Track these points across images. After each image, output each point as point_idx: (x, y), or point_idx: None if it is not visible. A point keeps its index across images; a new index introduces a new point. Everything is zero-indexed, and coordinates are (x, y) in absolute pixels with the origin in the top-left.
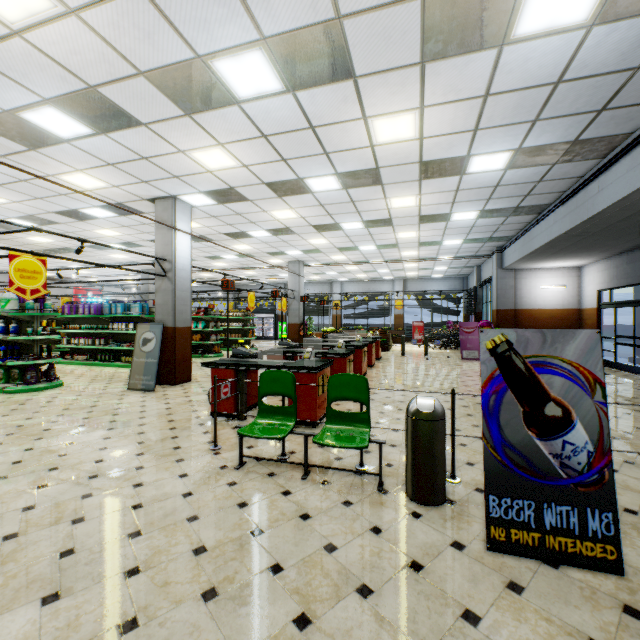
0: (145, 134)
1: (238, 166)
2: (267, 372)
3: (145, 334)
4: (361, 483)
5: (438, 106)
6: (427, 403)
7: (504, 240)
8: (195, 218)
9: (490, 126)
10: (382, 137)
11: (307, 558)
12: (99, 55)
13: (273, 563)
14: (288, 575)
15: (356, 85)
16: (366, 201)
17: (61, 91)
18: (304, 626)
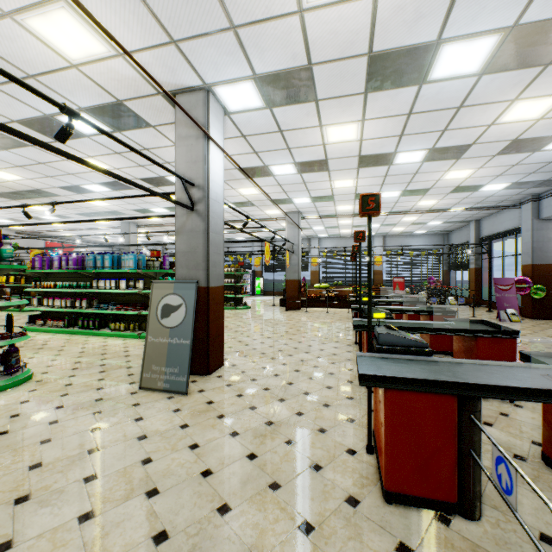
0: None
1: None
2: None
3: (166, 298)
4: None
5: None
6: None
7: None
8: None
9: None
10: None
11: None
12: None
13: None
14: None
15: None
16: (479, 106)
17: None
18: None
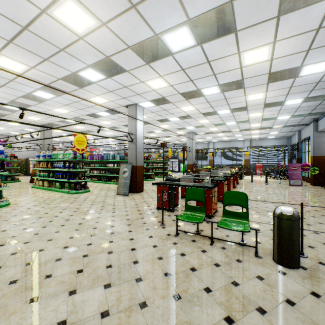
0: (127, 75)
1: (168, 86)
2: (189, 188)
3: (124, 169)
4: (244, 251)
5: (285, 39)
6: (288, 209)
7: (319, 114)
8: (144, 113)
9: (319, 46)
10: (247, 62)
11: (223, 287)
12: (112, 42)
13: (205, 286)
14: (215, 294)
15: (236, 35)
16: (233, 98)
17: (95, 61)
18: (230, 323)
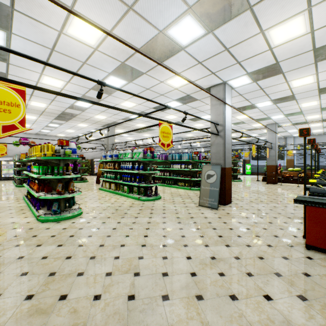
0: (243, 20)
1: (303, 34)
2: None
3: (208, 171)
4: None
5: None
6: None
7: None
8: None
9: None
10: None
11: None
12: None
13: None
14: None
15: None
16: None
17: None
18: None
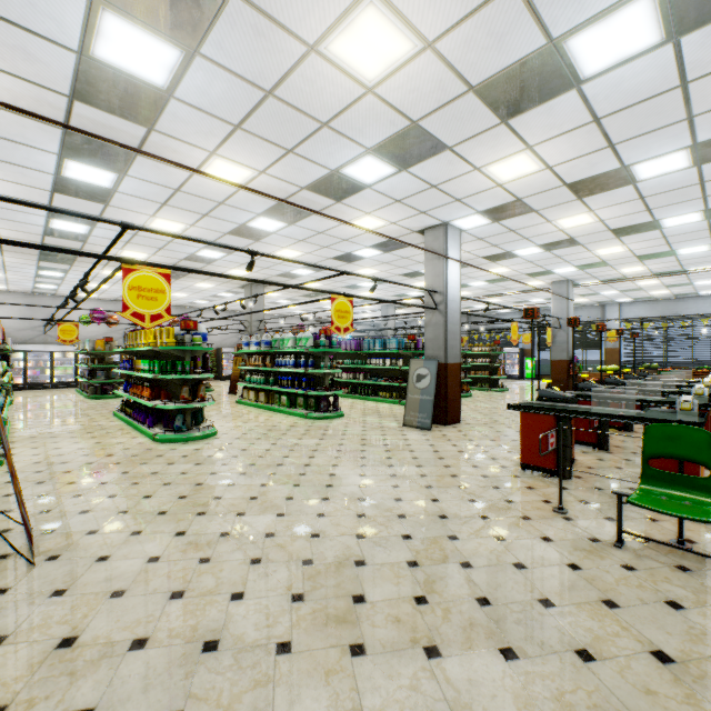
0: (445, 159)
1: (539, 170)
2: (656, 426)
3: (418, 370)
4: None
5: None
6: None
7: None
8: None
9: None
10: None
11: None
12: (435, 84)
13: None
14: None
15: None
16: None
17: (384, 136)
18: None
